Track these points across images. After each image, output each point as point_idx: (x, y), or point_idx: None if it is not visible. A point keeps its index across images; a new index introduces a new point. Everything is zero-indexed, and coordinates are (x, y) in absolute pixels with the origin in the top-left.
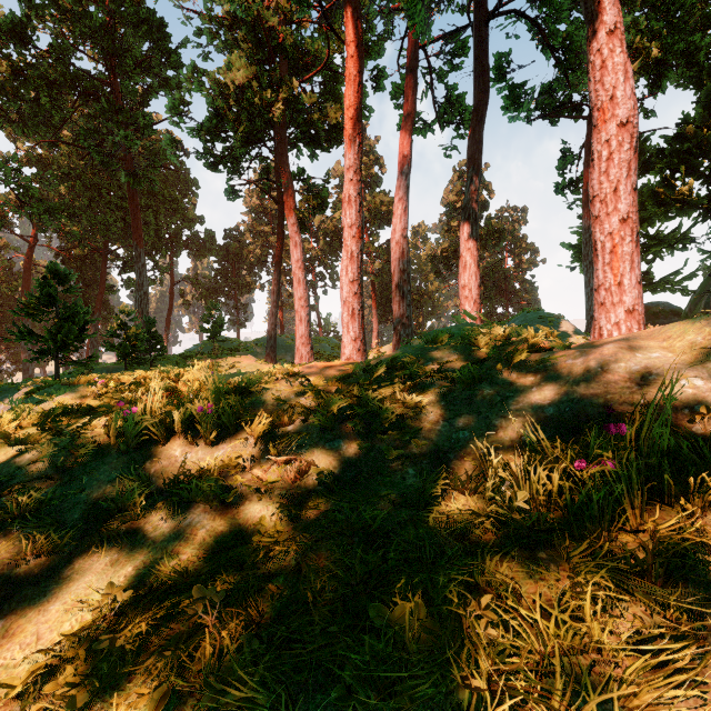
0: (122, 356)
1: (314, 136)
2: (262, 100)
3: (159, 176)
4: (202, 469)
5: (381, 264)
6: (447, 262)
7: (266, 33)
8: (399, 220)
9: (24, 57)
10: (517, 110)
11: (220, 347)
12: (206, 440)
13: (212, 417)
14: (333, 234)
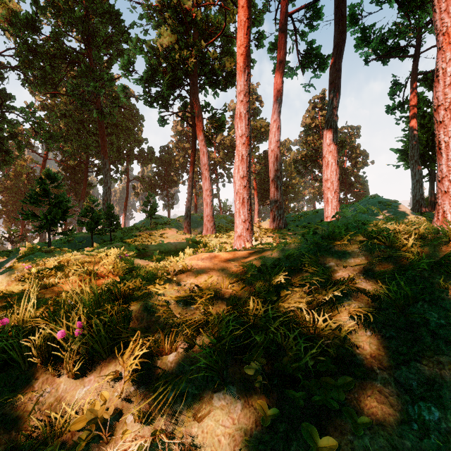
0: (89, 229)
1: (216, 80)
2: (181, 57)
3: (120, 114)
4: (46, 430)
5: (260, 167)
6: (305, 164)
7: (183, 12)
8: (274, 135)
9: (35, 40)
10: (367, 46)
11: (156, 222)
12: (67, 372)
13: (80, 339)
14: (229, 148)
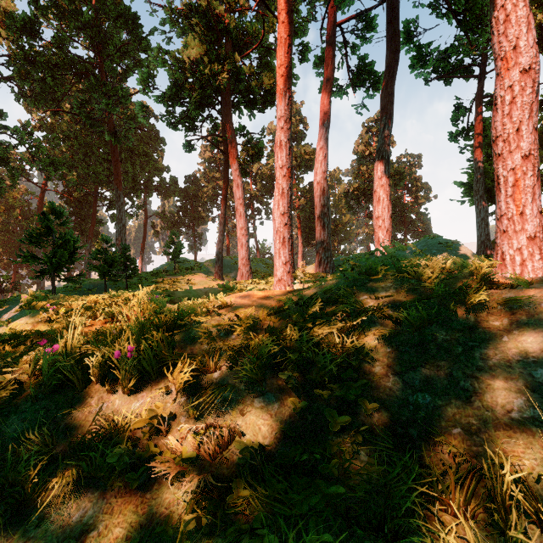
0: (102, 274)
1: (253, 99)
2: (211, 71)
3: (136, 136)
4: (112, 429)
5: (305, 201)
6: (357, 199)
7: (214, 19)
8: (320, 165)
9: (34, 47)
10: (423, 67)
11: (180, 266)
12: (123, 388)
13: (132, 361)
14: (268, 178)
